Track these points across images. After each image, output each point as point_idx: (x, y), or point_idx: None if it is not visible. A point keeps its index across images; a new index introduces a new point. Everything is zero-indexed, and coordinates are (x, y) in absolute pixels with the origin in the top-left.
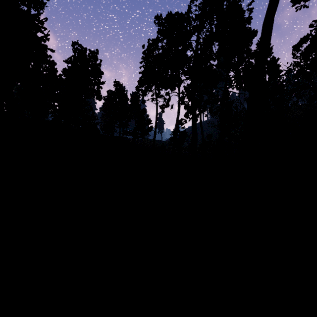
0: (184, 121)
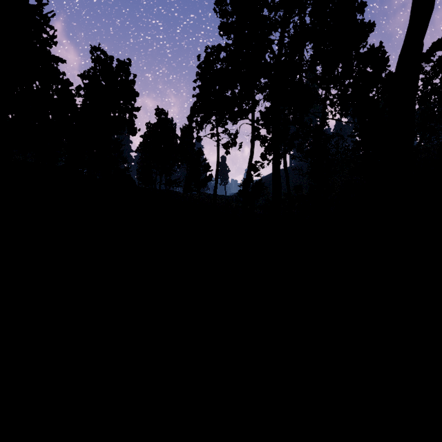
0: (261, 165)
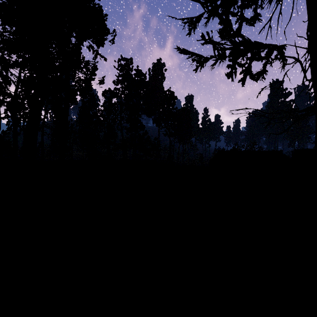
0: (8, 133)
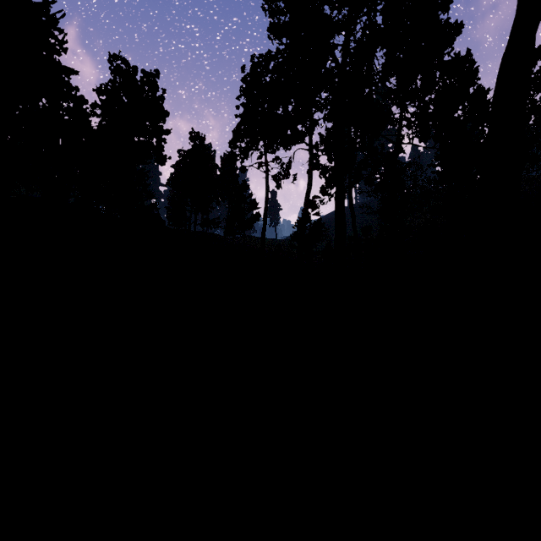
0: (320, 201)
